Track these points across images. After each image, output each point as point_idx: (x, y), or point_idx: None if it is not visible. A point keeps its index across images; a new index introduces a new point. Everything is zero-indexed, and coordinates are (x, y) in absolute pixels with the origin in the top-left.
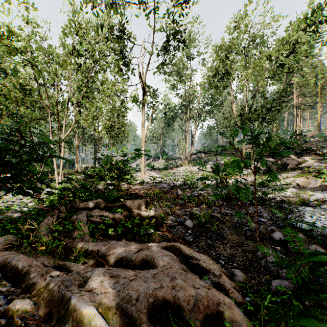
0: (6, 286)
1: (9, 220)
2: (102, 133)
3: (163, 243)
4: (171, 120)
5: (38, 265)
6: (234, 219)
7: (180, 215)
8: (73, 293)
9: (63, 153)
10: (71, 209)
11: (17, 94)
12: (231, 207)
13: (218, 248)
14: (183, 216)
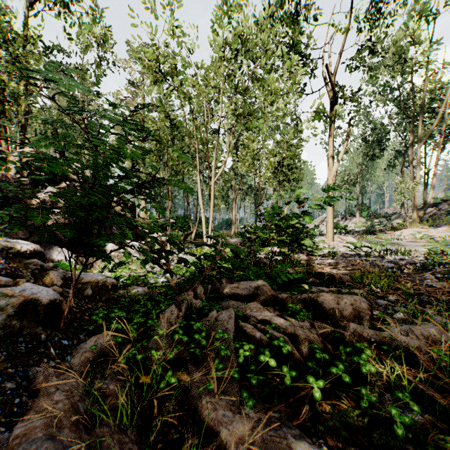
0: None
1: (127, 299)
2: (265, 176)
3: None
4: (379, 149)
5: None
6: None
7: None
8: None
9: (212, 204)
10: (214, 292)
11: None
12: None
13: None
14: None
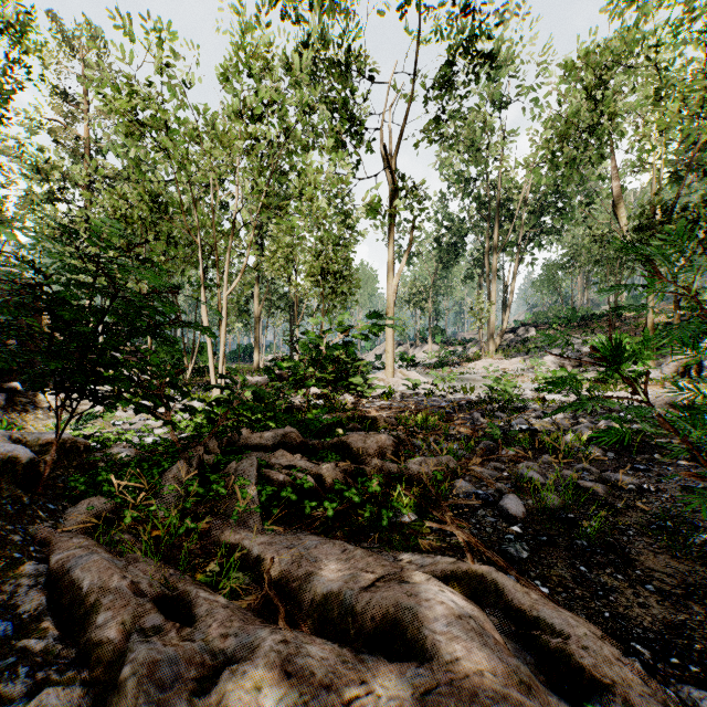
0: (45, 636)
1: (110, 463)
2: (303, 286)
3: (445, 561)
4: (455, 255)
5: (122, 589)
6: (652, 505)
7: (485, 479)
8: (177, 706)
9: (224, 328)
10: (232, 446)
11: (143, 213)
12: (634, 467)
13: (617, 595)
14: (493, 483)
